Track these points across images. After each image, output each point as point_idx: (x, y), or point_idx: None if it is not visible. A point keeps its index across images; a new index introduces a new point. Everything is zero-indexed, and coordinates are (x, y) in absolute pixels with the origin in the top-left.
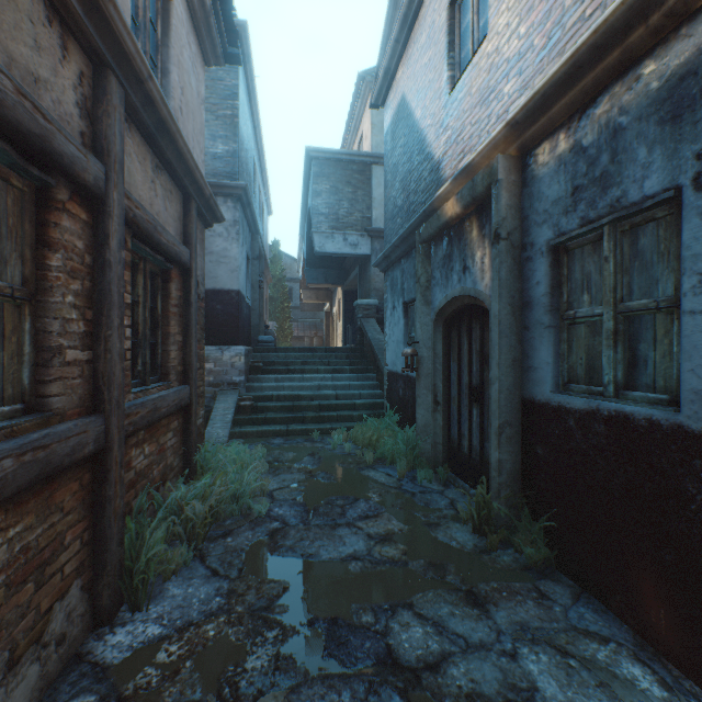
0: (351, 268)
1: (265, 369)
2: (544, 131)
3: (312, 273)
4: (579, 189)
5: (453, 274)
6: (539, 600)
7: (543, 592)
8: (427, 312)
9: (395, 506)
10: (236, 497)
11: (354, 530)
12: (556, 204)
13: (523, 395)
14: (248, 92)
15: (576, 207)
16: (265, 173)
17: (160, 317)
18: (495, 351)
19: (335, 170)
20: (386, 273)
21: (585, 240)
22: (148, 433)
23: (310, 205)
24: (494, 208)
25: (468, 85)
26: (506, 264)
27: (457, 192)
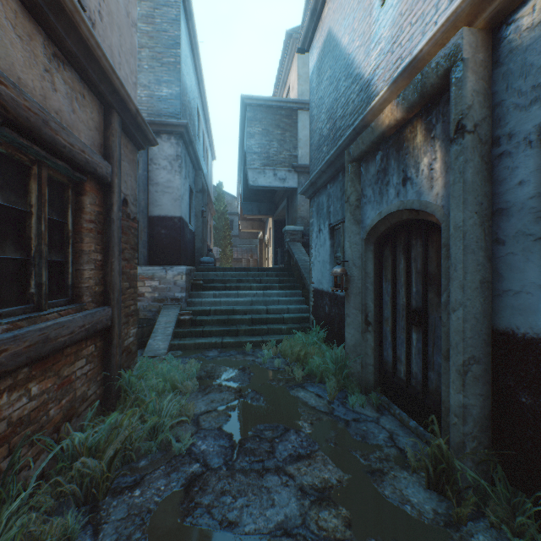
0: (280, 201)
1: (205, 286)
2: None
3: (247, 206)
4: None
5: (389, 189)
6: None
7: None
8: (357, 231)
9: (329, 441)
10: (155, 430)
11: (285, 479)
12: None
13: (494, 325)
14: (191, 48)
15: None
16: (209, 123)
17: (71, 233)
18: (457, 270)
19: (266, 115)
20: (312, 200)
21: None
22: (38, 369)
23: (245, 146)
24: (455, 96)
25: None
26: (472, 163)
27: (398, 95)
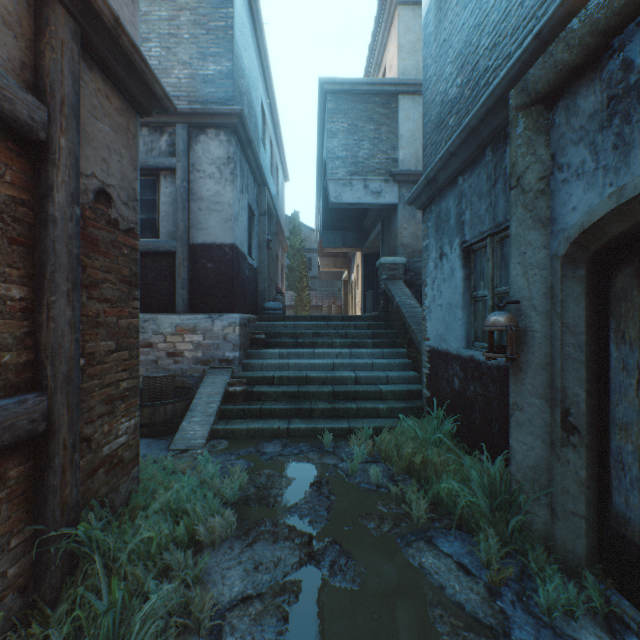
0: (371, 227)
1: (269, 341)
2: None
3: (328, 236)
4: None
5: None
6: None
7: None
8: (540, 240)
9: None
10: None
11: None
12: None
13: None
14: (251, 18)
15: None
16: (279, 131)
17: None
18: None
19: (353, 105)
20: (426, 210)
21: None
22: None
23: (325, 152)
24: None
25: None
26: None
27: None
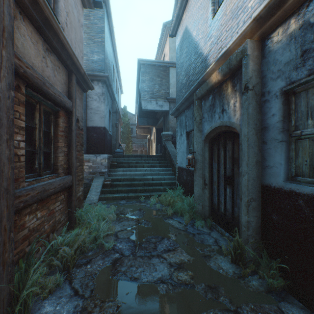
0: (159, 117)
1: (118, 165)
2: (279, 20)
3: (141, 120)
4: (307, 51)
5: (215, 114)
6: None
7: (285, 313)
8: (200, 136)
9: (184, 243)
10: (95, 238)
11: (161, 260)
12: (288, 64)
13: (262, 182)
14: (110, 32)
15: (305, 63)
16: (119, 73)
17: (53, 137)
18: (245, 156)
19: (152, 70)
20: (177, 118)
21: (310, 85)
22: (40, 205)
23: (140, 87)
24: (244, 72)
25: (224, 9)
26: (252, 105)
27: (219, 67)
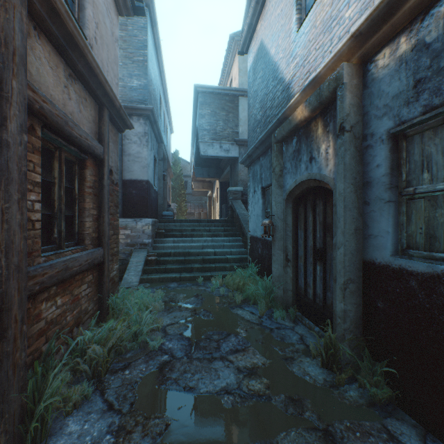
0: (225, 167)
1: (166, 234)
2: (385, 37)
3: (199, 171)
4: (422, 81)
5: (301, 164)
6: (390, 443)
7: (392, 433)
8: (280, 193)
9: (258, 341)
10: (136, 334)
11: (227, 363)
12: (397, 98)
13: (364, 257)
14: (155, 47)
15: (418, 97)
16: (168, 105)
17: (77, 196)
18: (340, 222)
19: (214, 100)
20: (249, 168)
21: (425, 126)
22: (61, 288)
23: (198, 124)
24: (339, 107)
25: (313, 19)
26: (349, 152)
27: (306, 100)
